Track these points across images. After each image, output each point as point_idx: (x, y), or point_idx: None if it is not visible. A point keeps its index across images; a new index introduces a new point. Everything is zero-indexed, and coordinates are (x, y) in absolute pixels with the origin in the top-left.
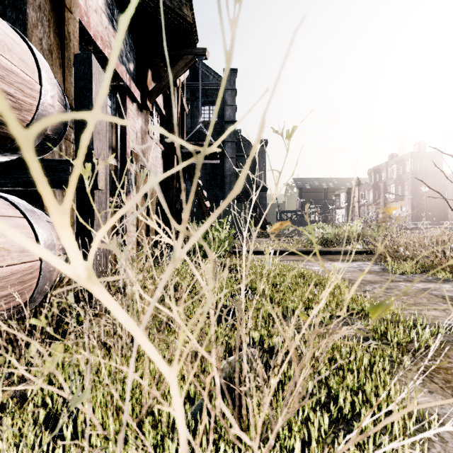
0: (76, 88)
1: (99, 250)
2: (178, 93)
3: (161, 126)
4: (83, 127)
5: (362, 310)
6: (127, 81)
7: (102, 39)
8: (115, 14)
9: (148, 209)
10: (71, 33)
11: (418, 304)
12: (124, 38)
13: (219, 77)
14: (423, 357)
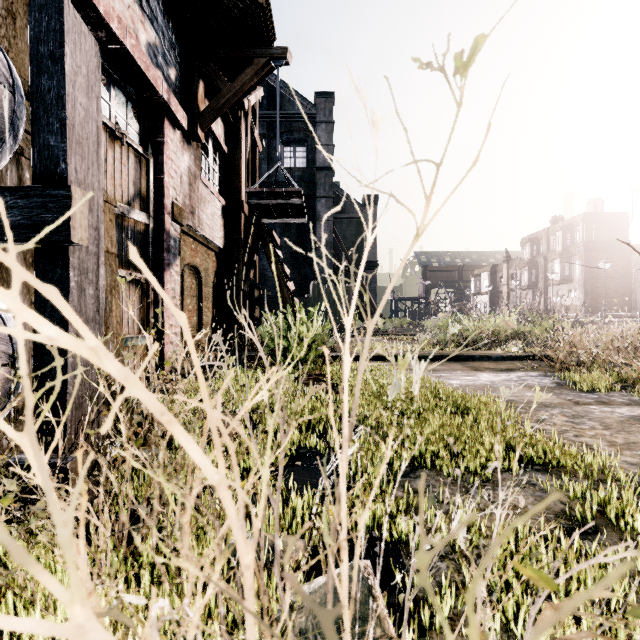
0: (34, 57)
1: (81, 357)
2: (247, 120)
3: (220, 169)
4: (48, 128)
5: (546, 458)
6: (163, 92)
7: (121, 22)
8: None
9: (201, 292)
10: None
11: (633, 444)
12: (159, 28)
13: (309, 104)
14: None
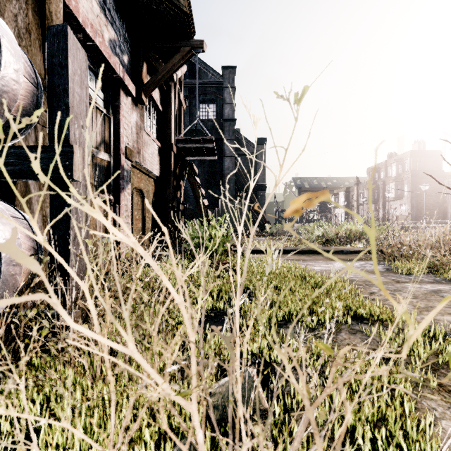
0: (50, 65)
1: (77, 250)
2: (175, 88)
3: (157, 122)
4: (58, 109)
5: (371, 315)
6: (120, 72)
7: (93, 27)
8: (108, 2)
9: (144, 207)
10: (54, 13)
11: (430, 307)
12: (117, 28)
13: (218, 75)
14: (447, 372)
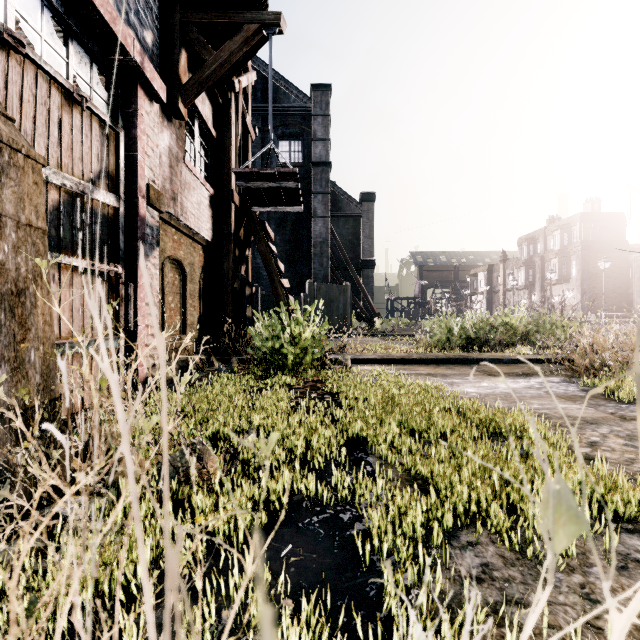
0: None
1: None
2: (238, 103)
3: (208, 155)
4: None
5: None
6: (135, 54)
7: None
8: None
9: (185, 289)
10: None
11: None
12: None
13: (305, 97)
14: None
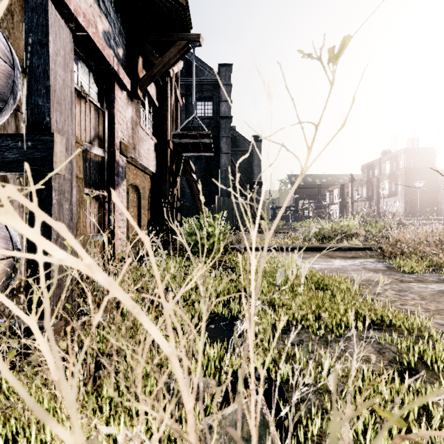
0: (28, 43)
1: None
2: (172, 84)
3: (153, 118)
4: (37, 93)
5: (382, 320)
6: (114, 65)
7: (85, 17)
8: None
9: (140, 203)
10: None
11: (441, 310)
12: (112, 20)
13: (214, 72)
14: None
